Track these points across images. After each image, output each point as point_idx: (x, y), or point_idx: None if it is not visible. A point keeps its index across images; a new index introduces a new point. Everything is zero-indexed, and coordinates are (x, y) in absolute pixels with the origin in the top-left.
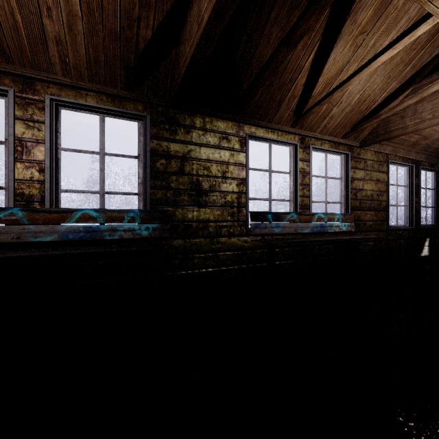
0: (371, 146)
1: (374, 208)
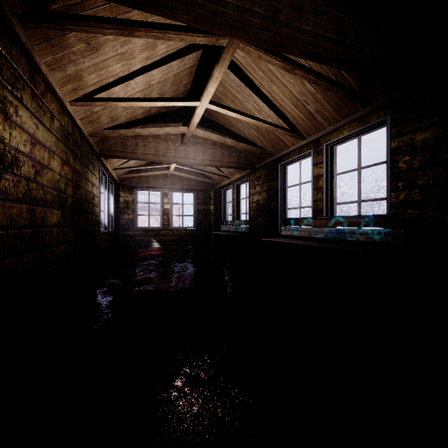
0: None
1: None
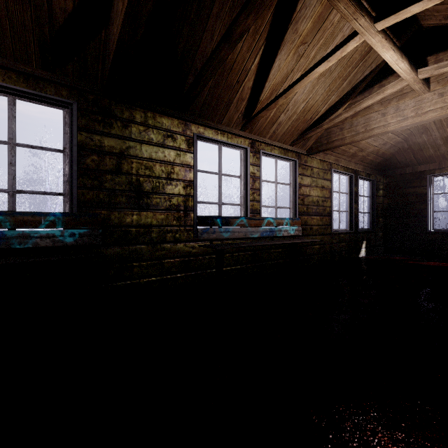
0: (317, 155)
1: (319, 213)
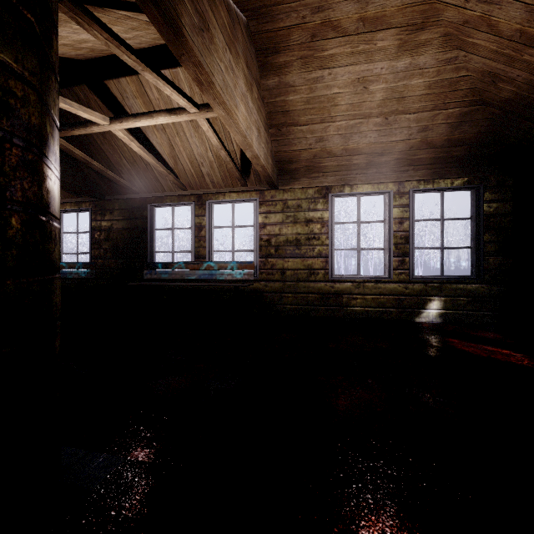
0: (295, 183)
1: (301, 254)
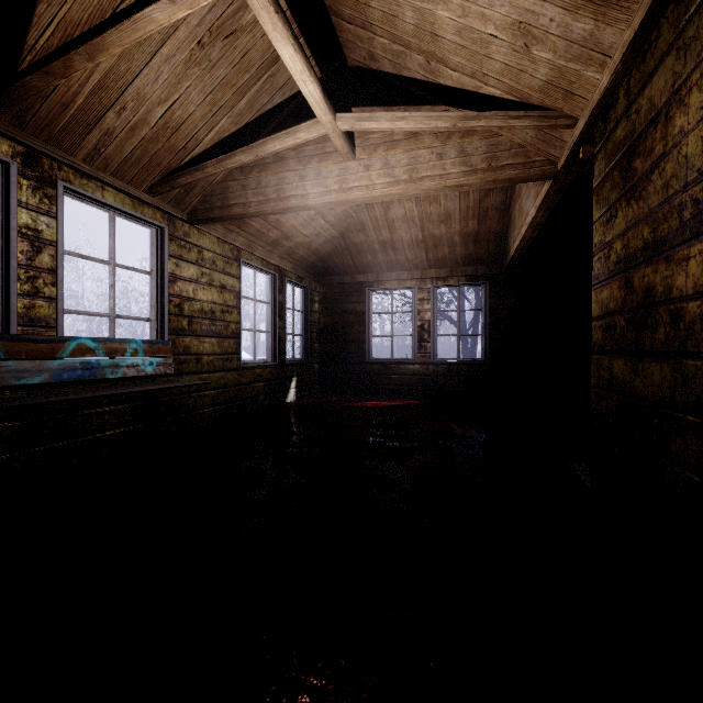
0: (211, 227)
1: (216, 332)
